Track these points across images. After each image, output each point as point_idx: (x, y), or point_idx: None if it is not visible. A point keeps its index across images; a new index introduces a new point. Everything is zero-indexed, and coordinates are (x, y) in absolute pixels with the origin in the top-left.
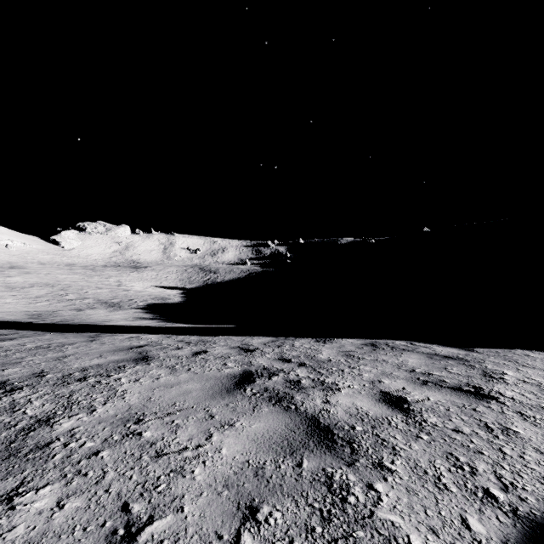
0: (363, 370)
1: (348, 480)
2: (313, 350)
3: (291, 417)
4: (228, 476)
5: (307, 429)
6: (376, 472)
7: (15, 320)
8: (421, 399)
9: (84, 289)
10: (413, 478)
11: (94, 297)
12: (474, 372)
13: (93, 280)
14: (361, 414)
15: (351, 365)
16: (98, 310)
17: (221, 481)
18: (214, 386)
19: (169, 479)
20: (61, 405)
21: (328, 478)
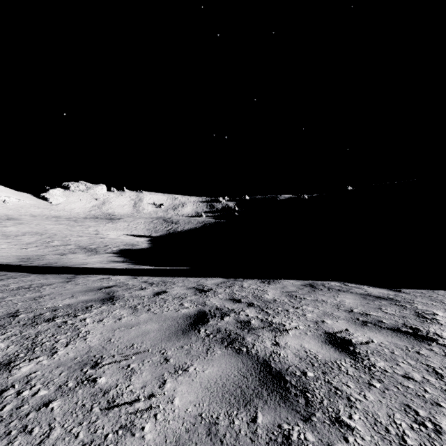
0: (306, 310)
1: (306, 441)
2: (259, 291)
3: (243, 361)
4: (179, 434)
5: (259, 375)
6: (335, 429)
7: (7, 263)
8: (364, 341)
9: (67, 237)
10: (376, 439)
11: (75, 244)
12: (407, 313)
13: (75, 229)
14: (310, 357)
15: (295, 305)
16: (78, 255)
17: (171, 441)
18: (171, 326)
19: (117, 439)
20: (25, 346)
21: (285, 437)
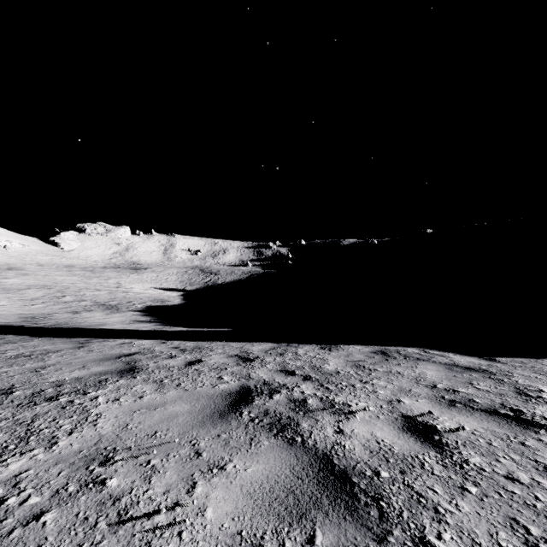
0: (377, 385)
1: None
2: (318, 359)
3: (298, 456)
4: None
5: (318, 475)
6: None
7: (7, 324)
8: (453, 428)
9: (82, 291)
10: None
11: (92, 300)
12: (506, 389)
13: (91, 281)
14: (384, 450)
15: (363, 379)
16: (94, 313)
17: None
18: (205, 408)
19: None
20: (17, 435)
21: None
